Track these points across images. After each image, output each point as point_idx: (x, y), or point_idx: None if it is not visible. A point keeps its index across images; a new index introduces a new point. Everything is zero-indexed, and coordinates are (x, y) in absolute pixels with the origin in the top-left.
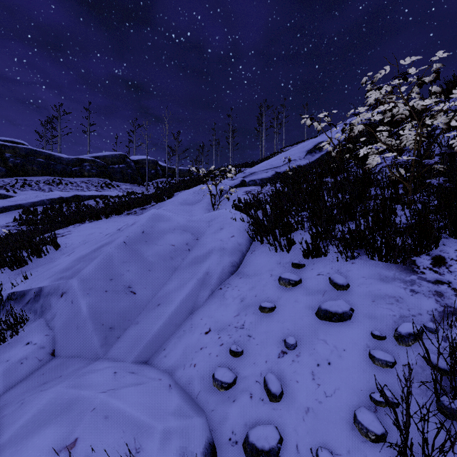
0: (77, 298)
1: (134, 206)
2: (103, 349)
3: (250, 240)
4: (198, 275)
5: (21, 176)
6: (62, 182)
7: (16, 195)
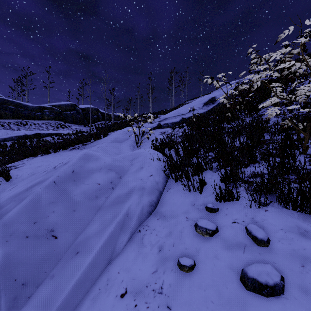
0: None
1: (77, 142)
2: None
3: (166, 177)
4: (119, 217)
5: None
6: (28, 123)
7: None
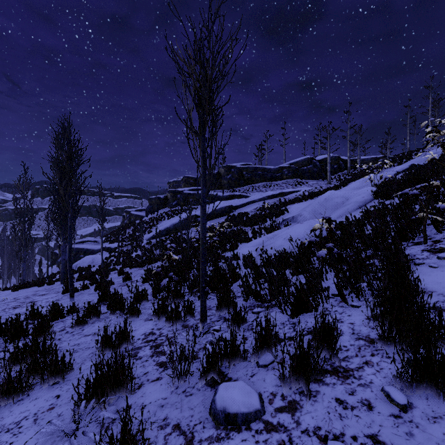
0: (306, 215)
1: (320, 193)
2: None
3: (373, 199)
4: (344, 209)
5: (250, 184)
6: (271, 185)
7: (250, 195)
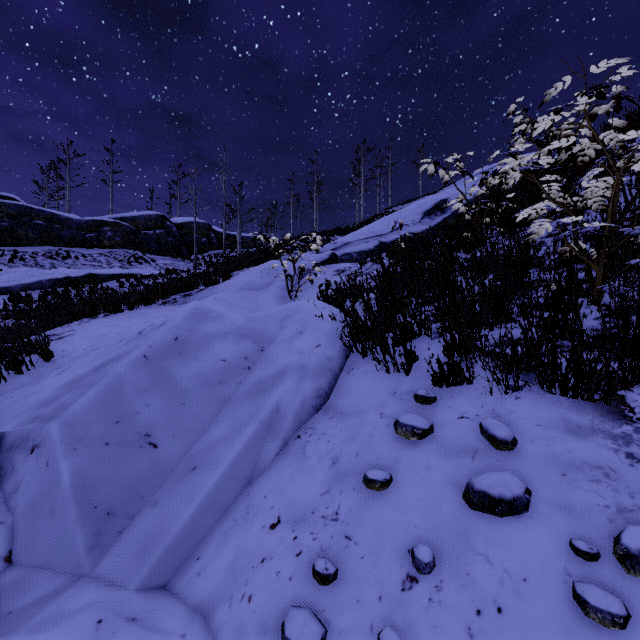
0: (56, 457)
1: (173, 291)
2: (92, 556)
3: (346, 350)
4: (262, 414)
5: (9, 245)
6: (71, 255)
7: (0, 273)
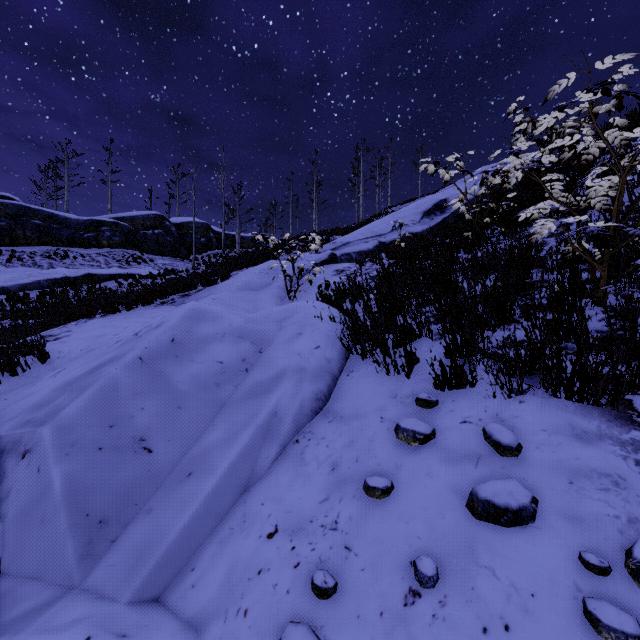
0: (47, 462)
1: (171, 291)
2: (83, 567)
3: (346, 352)
4: (260, 417)
5: (7, 245)
6: (69, 254)
7: None
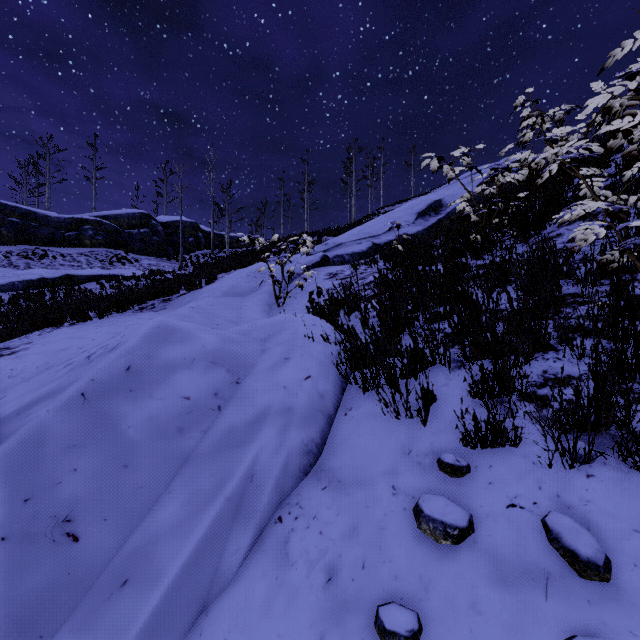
0: None
1: (150, 296)
2: None
3: (342, 381)
4: (230, 486)
5: None
6: (48, 254)
7: None
